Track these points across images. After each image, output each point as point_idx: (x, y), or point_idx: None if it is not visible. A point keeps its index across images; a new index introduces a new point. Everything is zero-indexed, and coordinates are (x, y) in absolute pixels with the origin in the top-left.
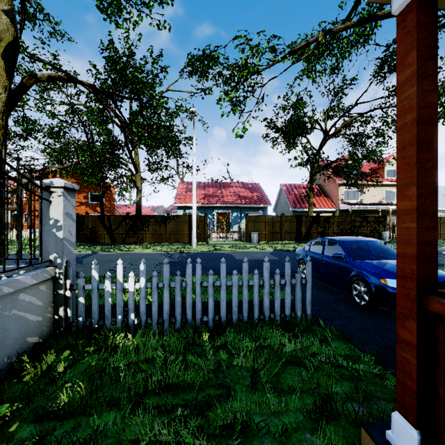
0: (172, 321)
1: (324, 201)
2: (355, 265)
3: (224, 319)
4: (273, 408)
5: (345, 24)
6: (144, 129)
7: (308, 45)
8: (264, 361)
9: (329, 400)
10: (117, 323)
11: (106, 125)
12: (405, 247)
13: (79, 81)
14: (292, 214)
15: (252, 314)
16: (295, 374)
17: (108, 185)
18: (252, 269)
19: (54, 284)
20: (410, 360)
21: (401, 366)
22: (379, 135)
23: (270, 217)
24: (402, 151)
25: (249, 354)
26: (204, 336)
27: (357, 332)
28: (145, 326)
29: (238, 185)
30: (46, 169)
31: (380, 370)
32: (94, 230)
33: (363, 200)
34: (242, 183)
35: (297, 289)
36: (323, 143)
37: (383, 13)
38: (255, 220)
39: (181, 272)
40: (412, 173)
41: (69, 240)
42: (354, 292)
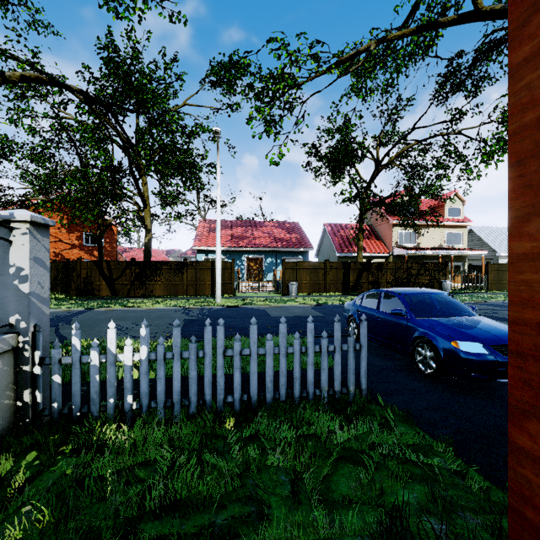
0: (184, 404)
1: (375, 245)
2: (419, 323)
3: (255, 399)
4: (323, 533)
5: (401, 31)
6: (154, 152)
7: (358, 55)
8: (309, 459)
9: (398, 514)
10: (107, 409)
11: (104, 145)
12: (522, 310)
13: (65, 85)
14: (338, 260)
15: (292, 391)
16: (350, 476)
17: (108, 222)
18: (291, 328)
19: (16, 357)
20: (532, 480)
21: (516, 487)
22: (440, 167)
23: (312, 264)
24: (517, 166)
25: (289, 448)
26: (227, 424)
27: (425, 411)
28: (148, 412)
29: (273, 225)
30: (26, 201)
31: (459, 464)
32: (90, 280)
33: (421, 244)
34: (278, 222)
35: (349, 357)
36: (375, 175)
37: (446, 20)
38: (294, 268)
39: (200, 333)
40: (536, 199)
41: (39, 295)
42: (418, 357)
